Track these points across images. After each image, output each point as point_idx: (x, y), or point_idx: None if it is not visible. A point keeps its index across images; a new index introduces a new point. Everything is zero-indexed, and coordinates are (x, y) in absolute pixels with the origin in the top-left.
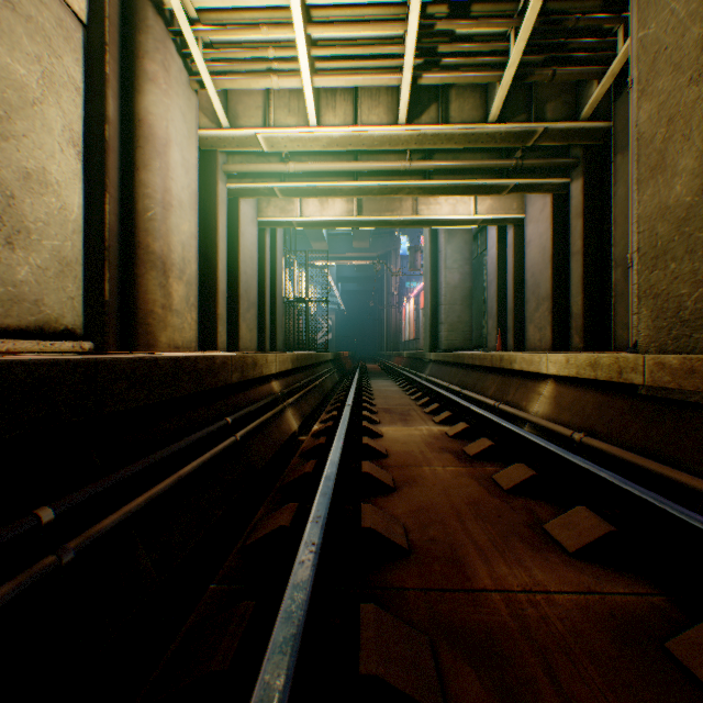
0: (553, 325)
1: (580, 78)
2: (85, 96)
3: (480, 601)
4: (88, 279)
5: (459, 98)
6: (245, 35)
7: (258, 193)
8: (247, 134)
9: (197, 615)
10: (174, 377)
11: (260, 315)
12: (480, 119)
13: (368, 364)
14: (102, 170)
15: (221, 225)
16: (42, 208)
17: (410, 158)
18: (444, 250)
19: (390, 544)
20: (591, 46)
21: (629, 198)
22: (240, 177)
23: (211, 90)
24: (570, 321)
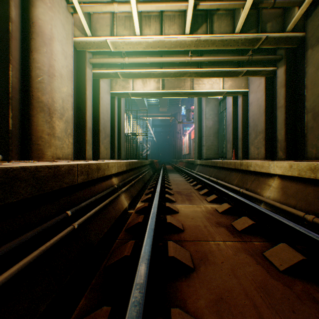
0: (265, 146)
1: (289, 5)
2: None
3: None
4: None
5: (219, 20)
6: None
7: (109, 76)
8: (101, 40)
9: None
10: (2, 186)
11: (112, 141)
12: (230, 31)
13: (166, 165)
14: (7, 50)
15: (88, 91)
16: None
17: (191, 55)
18: (204, 110)
19: None
20: None
21: None
22: (99, 67)
23: (79, 12)
24: (277, 143)
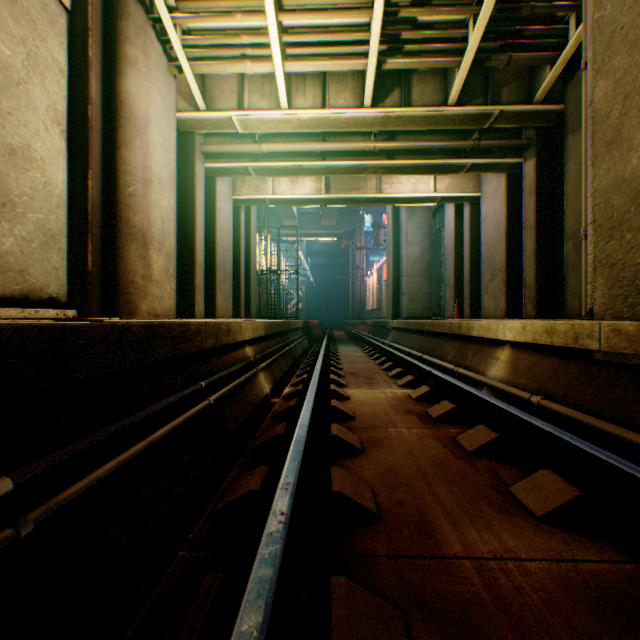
0: (507, 295)
1: (534, 63)
2: (69, 78)
3: (452, 569)
4: (72, 251)
5: (421, 83)
6: (220, 22)
7: (233, 173)
8: (223, 116)
9: (163, 585)
10: (147, 343)
11: (236, 286)
12: (440, 102)
13: (335, 331)
14: (85, 148)
15: (198, 202)
16: (27, 182)
17: (374, 139)
18: (405, 227)
19: (359, 508)
20: (545, 33)
21: (583, 174)
22: (216, 157)
23: (189, 75)
24: (523, 291)
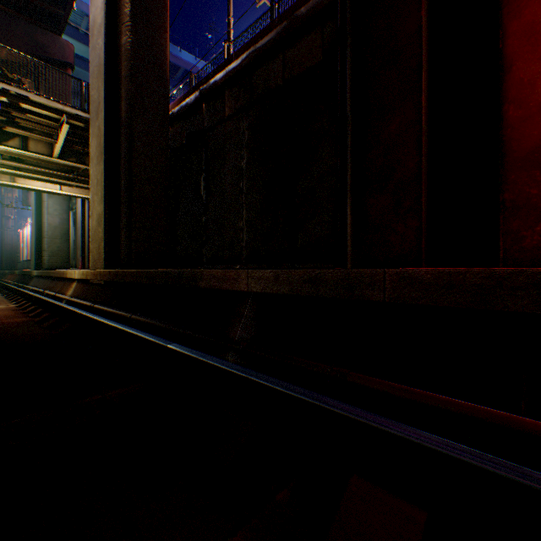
0: None
1: None
2: None
3: None
4: None
5: (37, 139)
6: None
7: None
8: None
9: None
10: None
11: None
12: (50, 153)
13: None
14: None
15: None
16: None
17: (3, 158)
18: (48, 202)
19: None
20: None
21: None
22: None
23: None
24: None
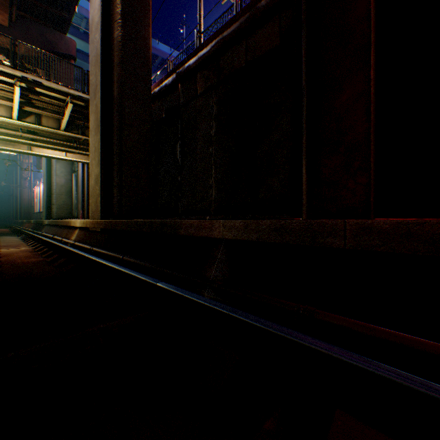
0: None
1: None
2: None
3: (17, 262)
4: None
5: (48, 116)
6: None
7: None
8: None
9: None
10: None
11: None
12: (58, 127)
13: (1, 229)
14: None
15: None
16: None
17: (22, 132)
18: (56, 166)
19: None
20: None
21: None
22: None
23: None
24: None
